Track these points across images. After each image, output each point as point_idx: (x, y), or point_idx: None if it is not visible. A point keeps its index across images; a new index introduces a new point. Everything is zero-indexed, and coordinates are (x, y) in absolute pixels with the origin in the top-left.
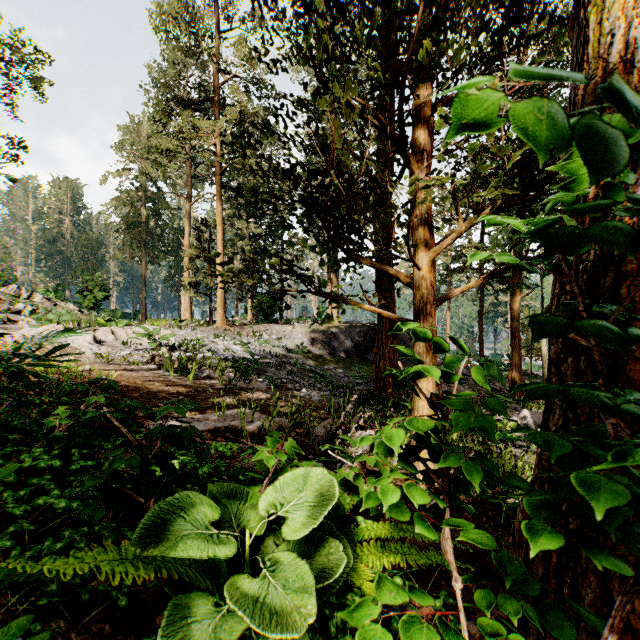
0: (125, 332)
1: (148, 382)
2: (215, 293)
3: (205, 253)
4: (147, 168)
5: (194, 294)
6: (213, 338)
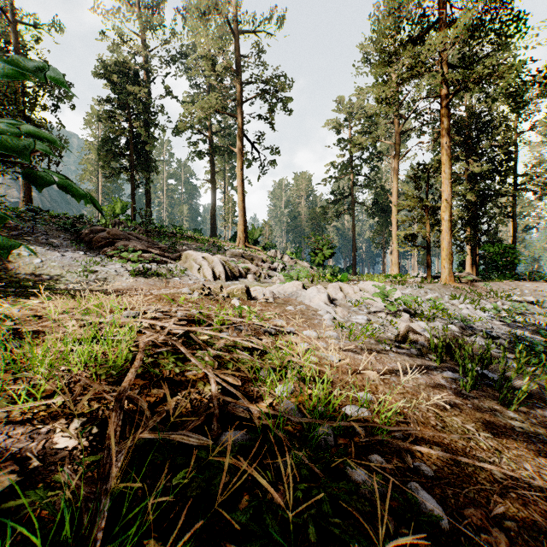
0: (351, 289)
1: (449, 420)
2: (433, 245)
3: (424, 201)
4: (359, 138)
5: (411, 247)
6: (448, 299)
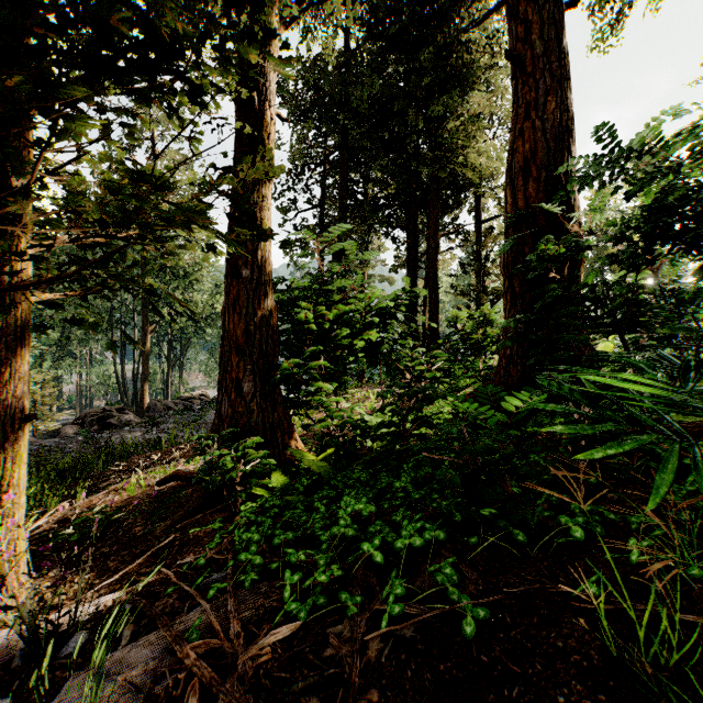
0: None
1: None
2: None
3: None
4: None
5: None
6: None
